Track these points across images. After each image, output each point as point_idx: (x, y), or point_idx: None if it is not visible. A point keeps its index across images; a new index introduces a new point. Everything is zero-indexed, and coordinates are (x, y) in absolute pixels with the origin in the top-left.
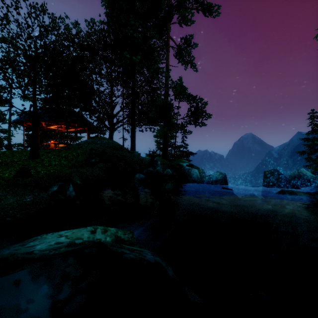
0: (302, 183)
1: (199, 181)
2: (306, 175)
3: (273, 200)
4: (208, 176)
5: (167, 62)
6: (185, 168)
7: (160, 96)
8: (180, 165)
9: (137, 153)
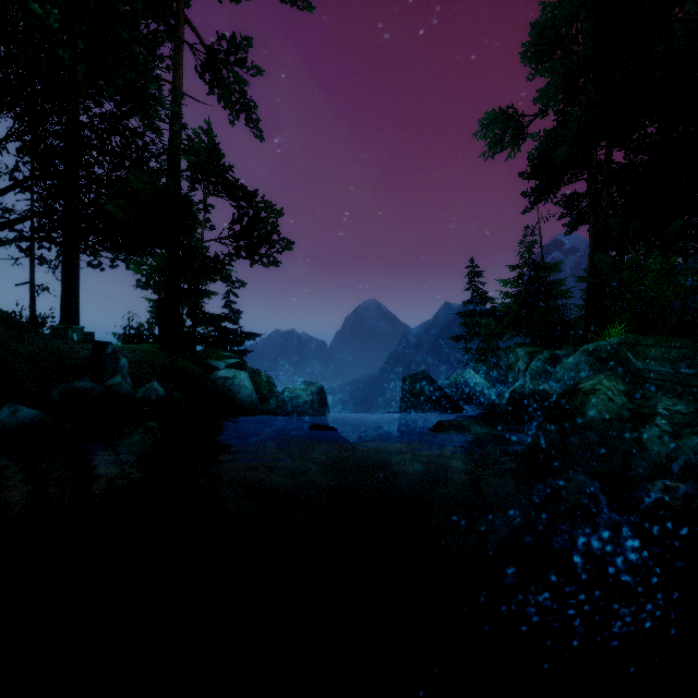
0: (469, 399)
1: (257, 409)
2: (475, 383)
3: (426, 450)
4: (281, 395)
5: (177, 82)
6: (216, 376)
7: (155, 172)
8: (209, 366)
9: (80, 331)
